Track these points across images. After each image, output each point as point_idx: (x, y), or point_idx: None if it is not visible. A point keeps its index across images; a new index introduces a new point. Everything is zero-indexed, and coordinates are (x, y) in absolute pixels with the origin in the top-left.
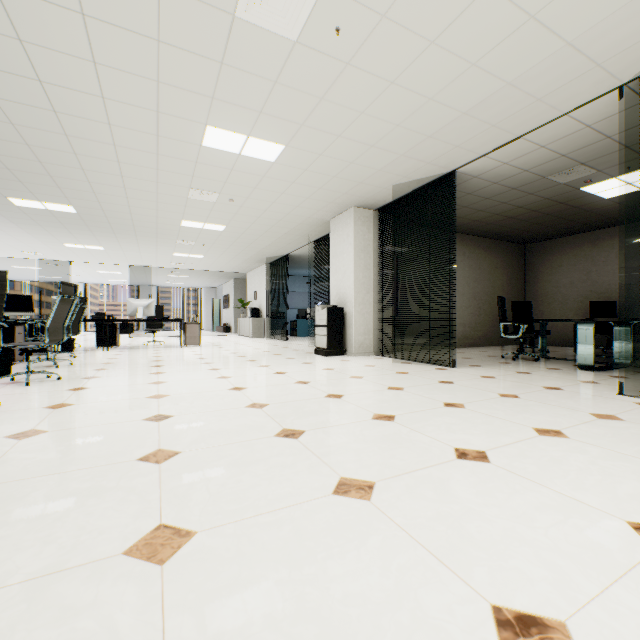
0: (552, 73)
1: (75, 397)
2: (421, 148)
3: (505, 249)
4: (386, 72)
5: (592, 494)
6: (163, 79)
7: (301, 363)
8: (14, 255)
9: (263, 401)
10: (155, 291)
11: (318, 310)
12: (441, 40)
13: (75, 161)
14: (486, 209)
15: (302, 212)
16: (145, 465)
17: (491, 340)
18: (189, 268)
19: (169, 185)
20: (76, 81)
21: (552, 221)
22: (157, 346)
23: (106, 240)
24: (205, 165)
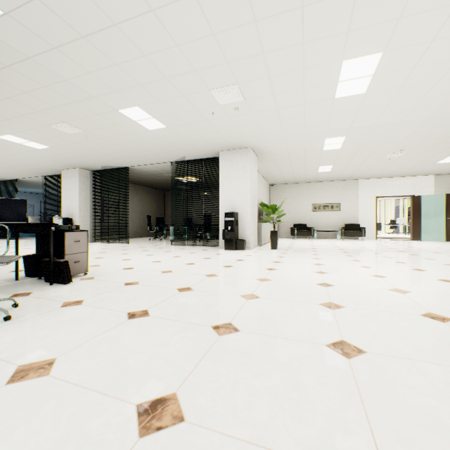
0: (153, 156)
1: None
2: (115, 160)
3: (156, 192)
4: (102, 145)
5: (144, 254)
6: None
7: None
8: None
9: None
10: None
11: (56, 219)
12: (120, 145)
13: None
14: (144, 178)
15: (45, 165)
16: None
17: (150, 234)
18: None
19: None
20: None
21: (171, 185)
22: None
23: None
24: None
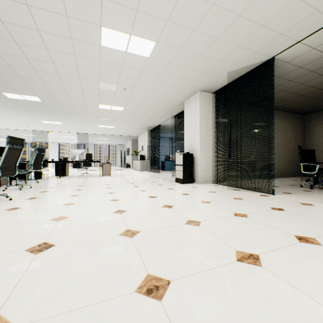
0: None
1: (2, 217)
2: (253, 37)
3: (292, 118)
4: None
5: None
6: None
7: (167, 189)
8: (20, 128)
9: (135, 227)
10: (93, 146)
11: (177, 155)
12: None
13: (28, 64)
14: (287, 89)
15: (167, 96)
16: None
17: (283, 174)
18: (108, 134)
19: (87, 79)
20: None
21: None
22: (87, 176)
23: (62, 118)
24: (105, 62)
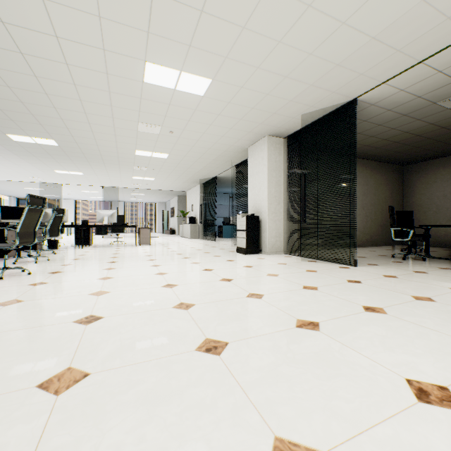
0: None
1: (30, 293)
2: (329, 77)
3: (387, 169)
4: None
5: None
6: (103, 14)
7: (225, 260)
8: (23, 179)
9: (190, 300)
10: (123, 205)
11: (239, 218)
12: None
13: (47, 100)
14: (377, 135)
15: (226, 141)
16: (40, 397)
17: (376, 241)
18: (145, 188)
19: (122, 120)
20: (31, 20)
21: (431, 144)
22: (119, 245)
23: (83, 167)
24: (148, 101)
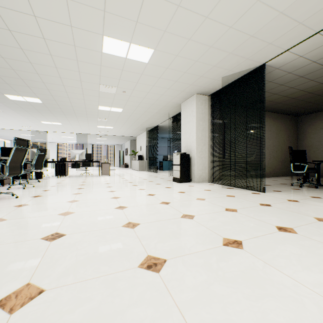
0: None
1: (13, 213)
2: (244, 46)
3: (285, 119)
4: None
5: None
6: None
7: (164, 187)
8: (19, 128)
9: (136, 220)
10: (91, 147)
11: (174, 155)
12: None
13: (32, 68)
14: (279, 93)
15: (165, 98)
16: None
17: (277, 173)
18: (106, 134)
19: (88, 83)
20: (14, 2)
21: (320, 100)
22: (87, 175)
23: (61, 119)
24: (106, 67)
